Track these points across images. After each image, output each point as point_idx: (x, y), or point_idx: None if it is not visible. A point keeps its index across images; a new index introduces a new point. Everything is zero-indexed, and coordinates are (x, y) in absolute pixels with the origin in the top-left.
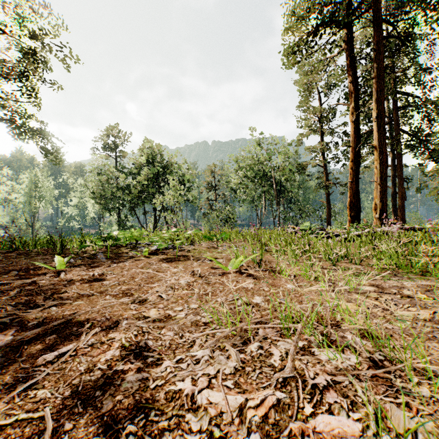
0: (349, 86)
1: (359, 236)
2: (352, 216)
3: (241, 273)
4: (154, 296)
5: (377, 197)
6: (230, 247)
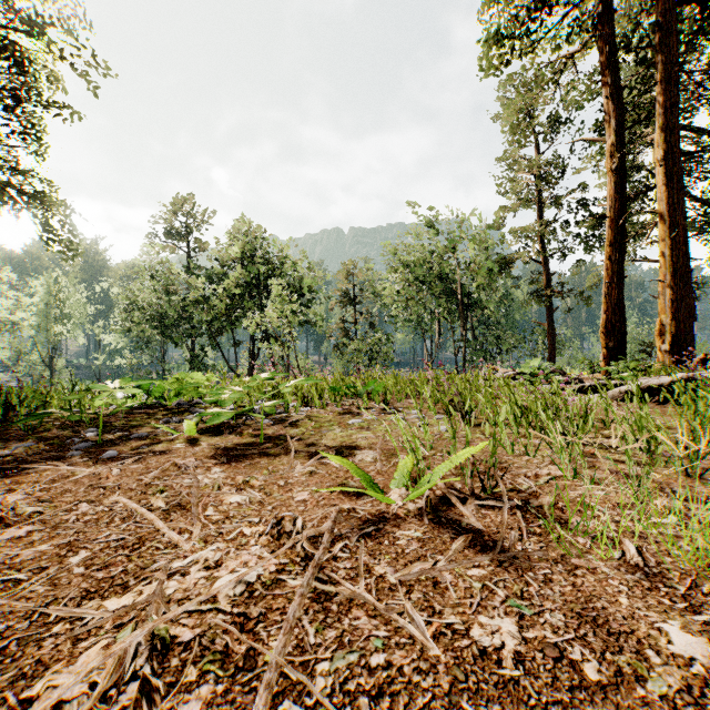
0: (604, 105)
1: (659, 390)
2: (610, 348)
3: (437, 521)
4: None
5: (665, 310)
6: (385, 411)
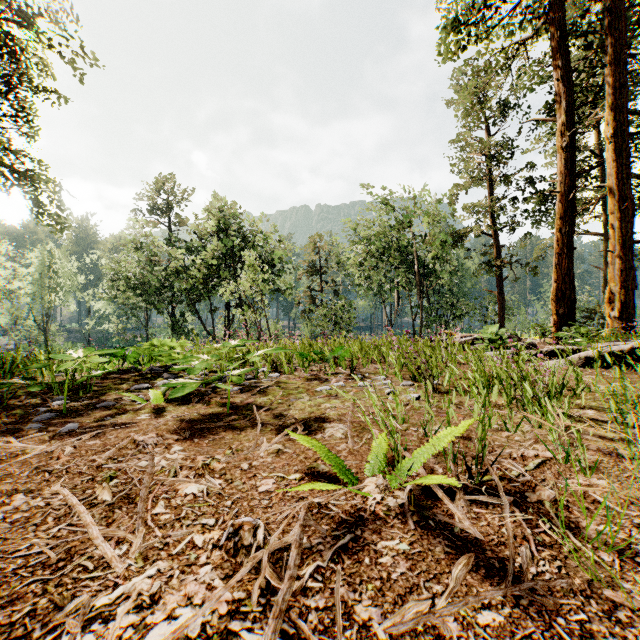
0: (555, 87)
1: (618, 356)
2: (560, 314)
3: (424, 524)
4: None
5: (614, 279)
6: (352, 377)
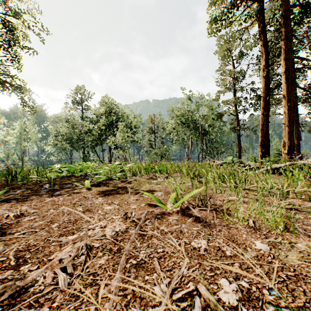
0: (260, 49)
1: (280, 169)
2: (263, 152)
3: (184, 214)
4: (50, 274)
5: (285, 136)
6: (166, 178)
